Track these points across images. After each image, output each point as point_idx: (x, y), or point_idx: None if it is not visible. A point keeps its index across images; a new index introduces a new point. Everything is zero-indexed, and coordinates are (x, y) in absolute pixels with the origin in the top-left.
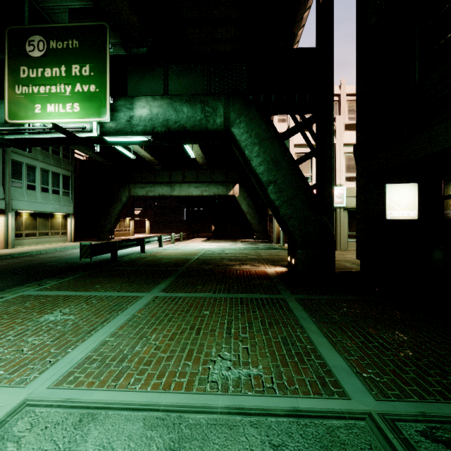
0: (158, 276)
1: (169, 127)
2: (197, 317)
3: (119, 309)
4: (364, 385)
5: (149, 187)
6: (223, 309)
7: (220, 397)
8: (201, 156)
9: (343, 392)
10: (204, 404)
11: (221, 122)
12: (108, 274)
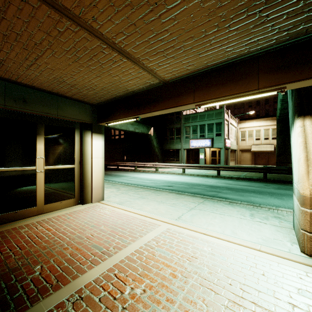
0: None
1: None
2: None
3: None
4: None
5: None
6: None
7: None
8: None
9: None
10: None
11: None
12: None
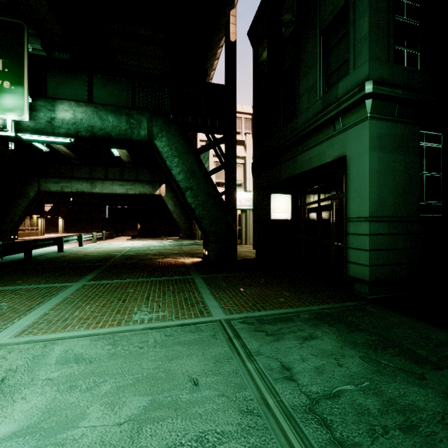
0: (84, 270)
1: (94, 133)
2: (123, 293)
3: (51, 295)
4: (223, 311)
5: (64, 182)
6: (144, 287)
7: (139, 325)
8: (126, 154)
9: (211, 315)
10: (129, 329)
11: (145, 134)
12: (27, 272)
